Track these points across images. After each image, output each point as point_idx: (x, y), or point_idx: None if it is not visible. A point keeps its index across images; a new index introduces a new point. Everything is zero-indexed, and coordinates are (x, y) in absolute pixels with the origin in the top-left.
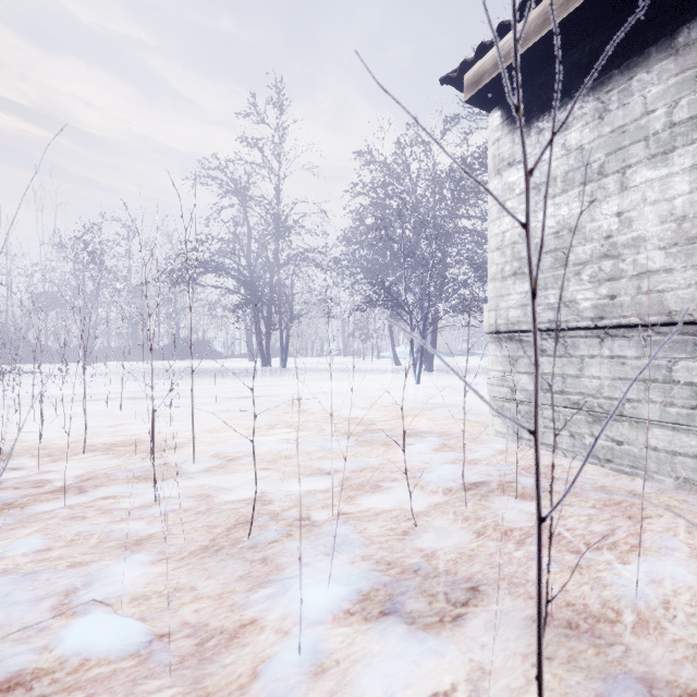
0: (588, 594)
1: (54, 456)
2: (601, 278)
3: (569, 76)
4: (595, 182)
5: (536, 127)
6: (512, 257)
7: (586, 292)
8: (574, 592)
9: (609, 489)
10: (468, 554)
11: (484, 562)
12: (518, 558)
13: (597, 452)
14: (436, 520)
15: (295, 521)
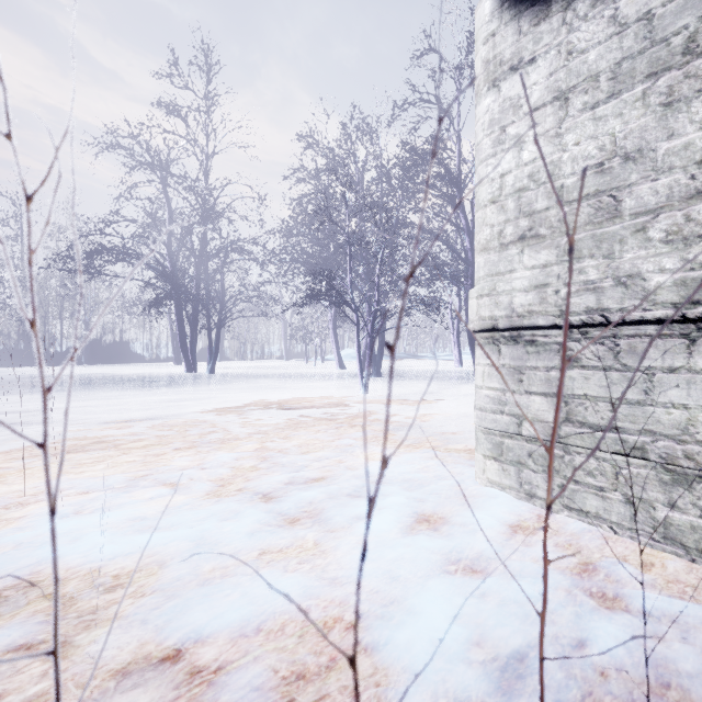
0: None
1: None
2: (691, 233)
3: None
4: (677, 69)
5: (560, 0)
6: (517, 212)
7: (662, 258)
8: None
9: None
10: None
11: None
12: None
13: (681, 535)
14: None
15: None
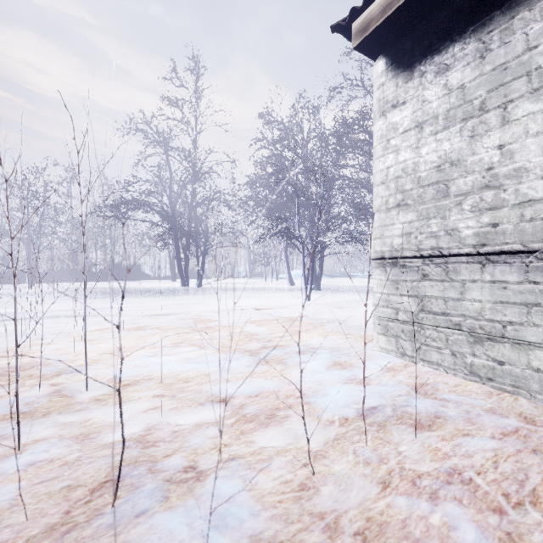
0: None
1: None
2: (482, 207)
3: (450, 21)
4: (476, 118)
5: (418, 71)
6: (396, 190)
7: (468, 221)
8: None
9: (499, 412)
10: (378, 523)
11: (398, 536)
12: (437, 526)
13: (478, 371)
14: (335, 463)
15: (176, 474)
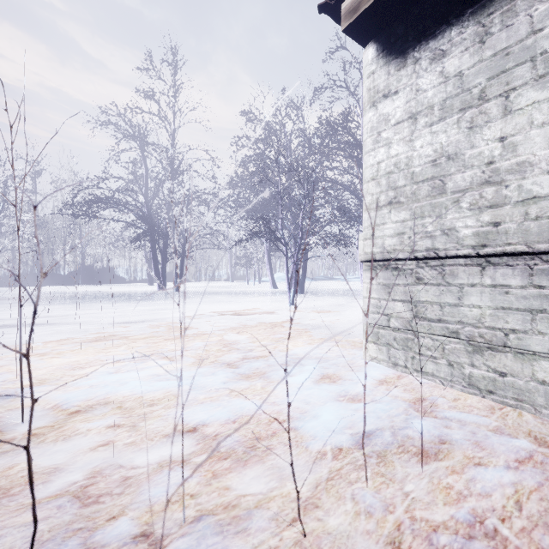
0: None
1: None
2: (482, 205)
3: (447, 3)
4: (475, 108)
5: (412, 57)
6: (387, 187)
7: (467, 219)
8: None
9: (507, 432)
10: None
11: None
12: None
13: (477, 382)
14: (330, 515)
15: (120, 548)
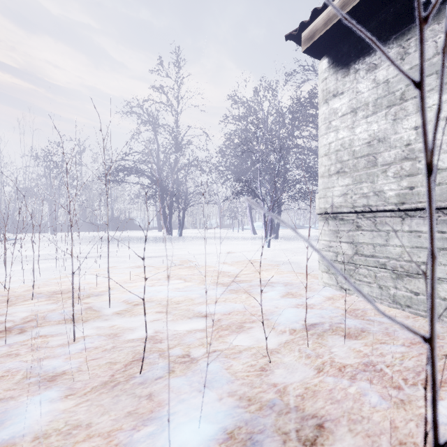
0: (415, 431)
1: (11, 302)
2: (402, 174)
3: (378, 31)
4: (397, 105)
5: (353, 68)
6: (336, 160)
7: (391, 184)
8: (403, 430)
9: None
10: (312, 390)
11: (325, 398)
12: (353, 394)
13: (399, 300)
14: (285, 356)
15: (178, 358)
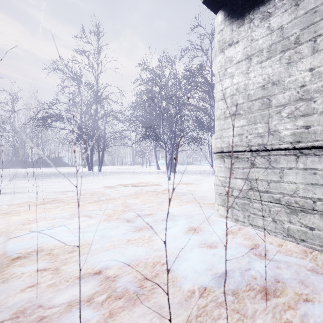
0: None
1: None
2: (297, 114)
3: None
4: (292, 49)
5: (248, 18)
6: (231, 104)
7: (286, 124)
8: None
9: (320, 272)
10: None
11: None
12: None
13: (294, 234)
14: None
15: None
